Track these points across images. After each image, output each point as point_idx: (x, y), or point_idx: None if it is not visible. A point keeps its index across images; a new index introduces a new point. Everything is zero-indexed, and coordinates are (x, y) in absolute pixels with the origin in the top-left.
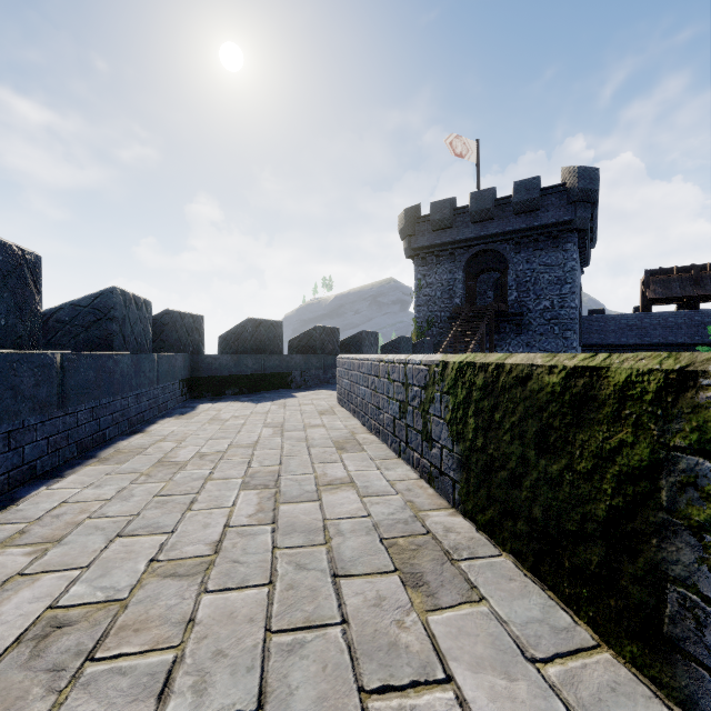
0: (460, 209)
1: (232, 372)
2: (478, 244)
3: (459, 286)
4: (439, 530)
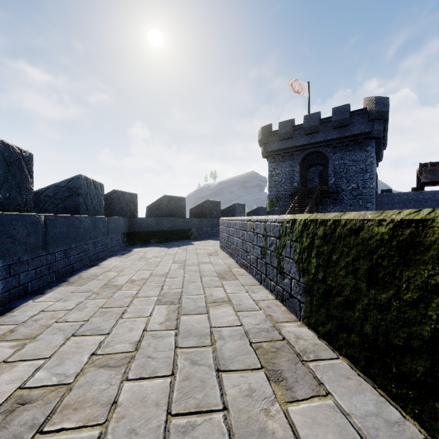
0: (297, 126)
1: (154, 229)
2: (309, 148)
3: (296, 175)
4: (291, 337)
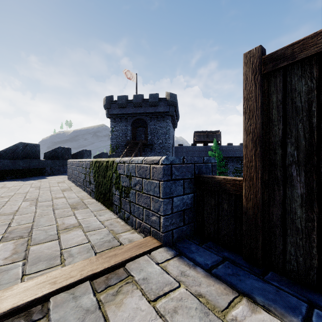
0: (129, 100)
1: (10, 168)
2: (136, 116)
3: (129, 132)
4: (86, 202)
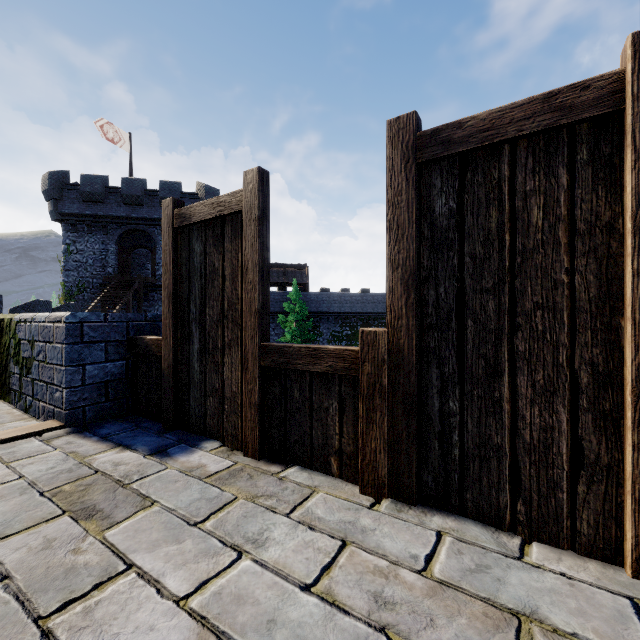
0: (113, 188)
1: None
2: (130, 224)
3: (112, 256)
4: None
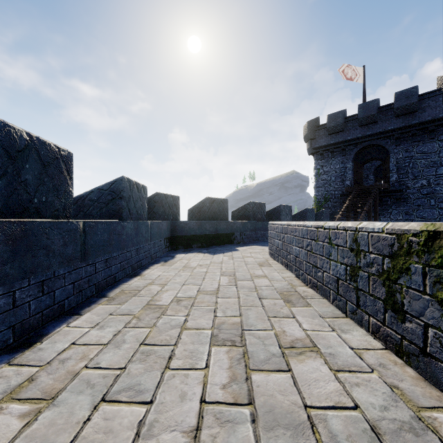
0: (350, 117)
1: (196, 233)
2: (364, 141)
3: (349, 172)
4: None
